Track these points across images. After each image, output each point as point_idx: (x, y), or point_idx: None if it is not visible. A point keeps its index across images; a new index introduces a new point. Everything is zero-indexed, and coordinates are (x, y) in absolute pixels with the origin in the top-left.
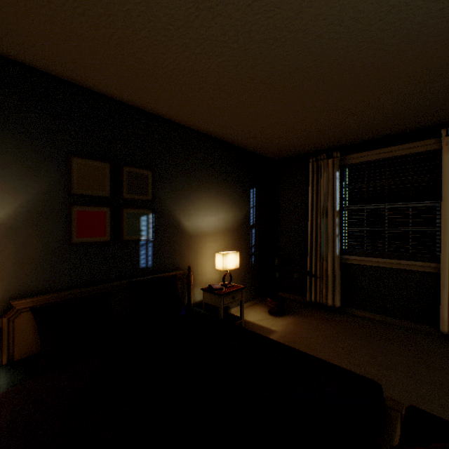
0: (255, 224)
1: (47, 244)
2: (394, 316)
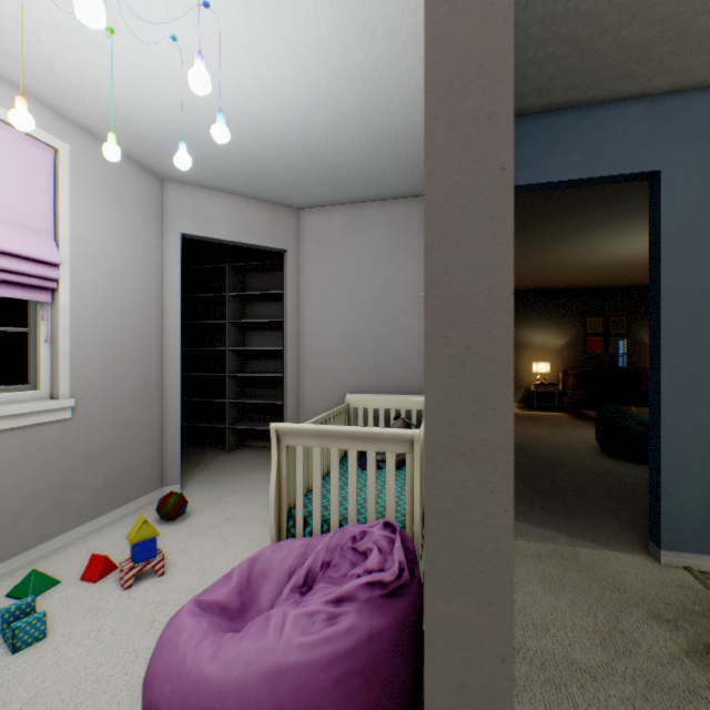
0: None
1: (576, 353)
2: None
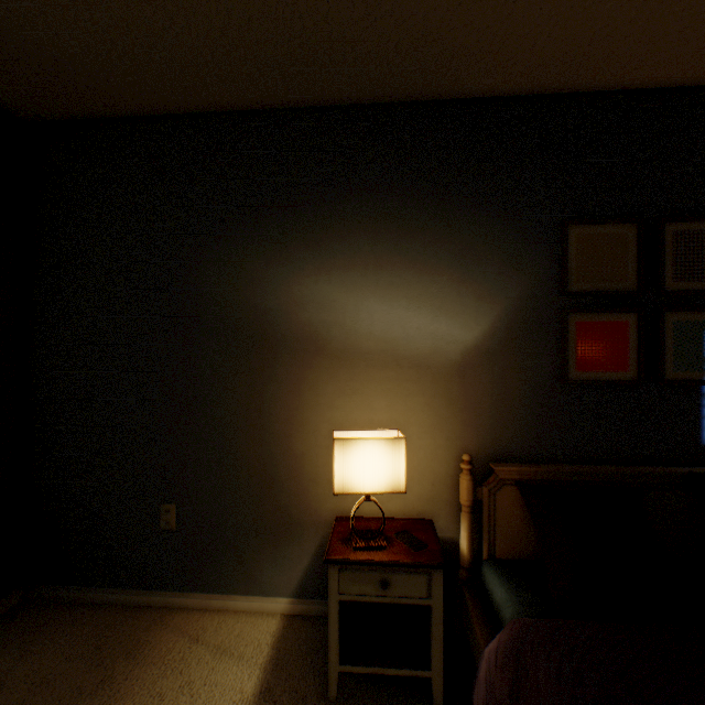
0: None
1: (529, 380)
2: None
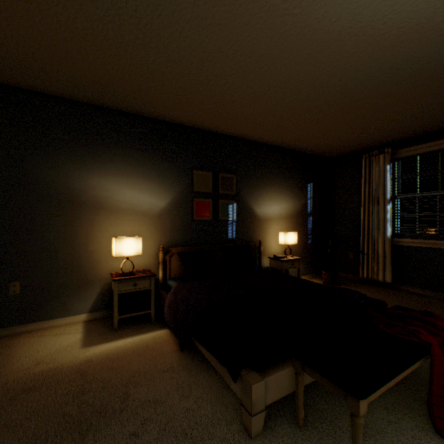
0: (312, 213)
1: (182, 220)
2: None
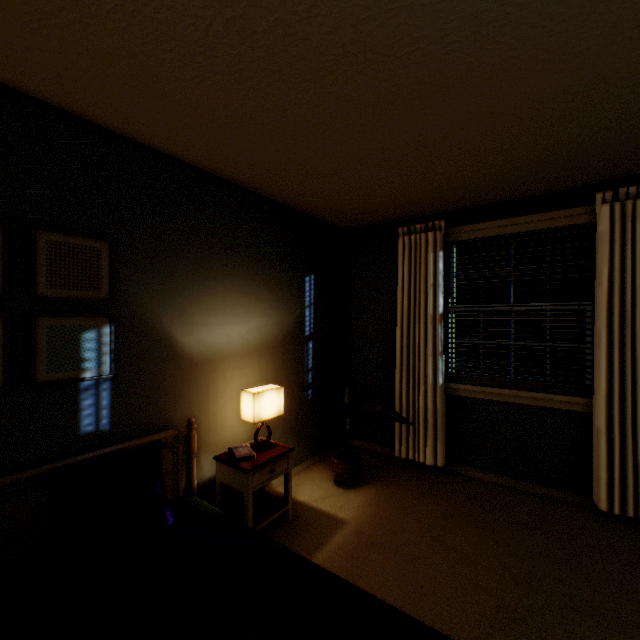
0: (314, 334)
1: None
2: (525, 478)
